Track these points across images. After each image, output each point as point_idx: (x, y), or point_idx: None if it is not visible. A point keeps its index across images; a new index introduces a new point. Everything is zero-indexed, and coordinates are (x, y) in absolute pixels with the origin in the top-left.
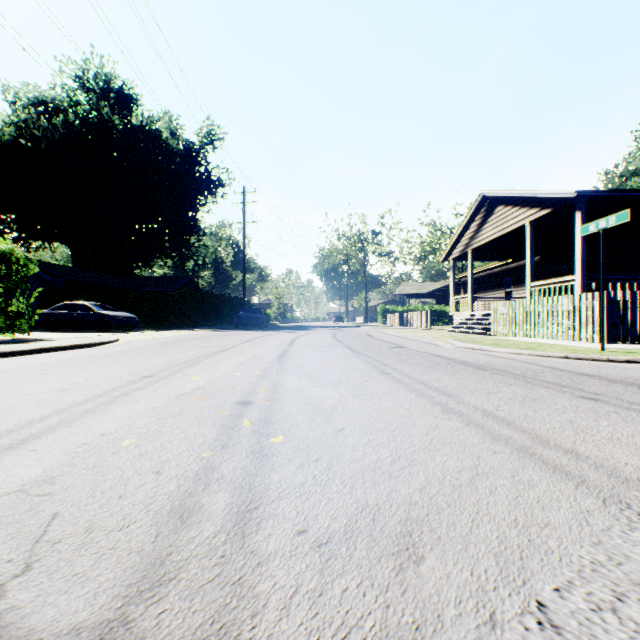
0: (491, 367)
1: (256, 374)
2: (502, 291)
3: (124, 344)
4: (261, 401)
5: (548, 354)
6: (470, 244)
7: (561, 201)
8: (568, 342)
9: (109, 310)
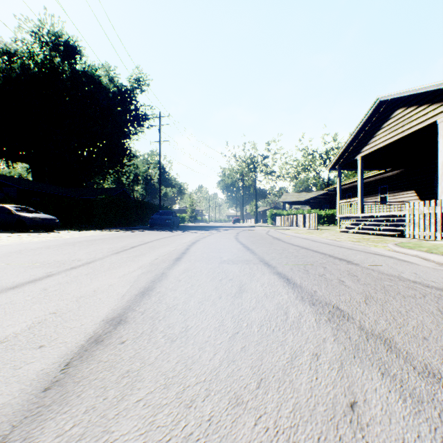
0: None
1: None
2: (377, 197)
3: None
4: None
5: None
6: (360, 151)
7: None
8: None
9: (29, 212)
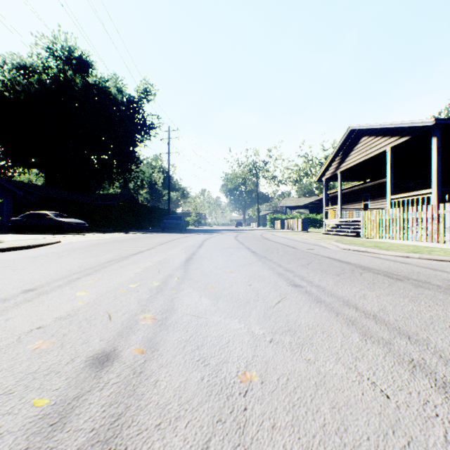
0: (401, 275)
1: (153, 286)
2: (361, 203)
3: (61, 245)
4: (131, 353)
5: (440, 258)
6: (339, 167)
7: (419, 130)
8: (436, 244)
9: (64, 217)
